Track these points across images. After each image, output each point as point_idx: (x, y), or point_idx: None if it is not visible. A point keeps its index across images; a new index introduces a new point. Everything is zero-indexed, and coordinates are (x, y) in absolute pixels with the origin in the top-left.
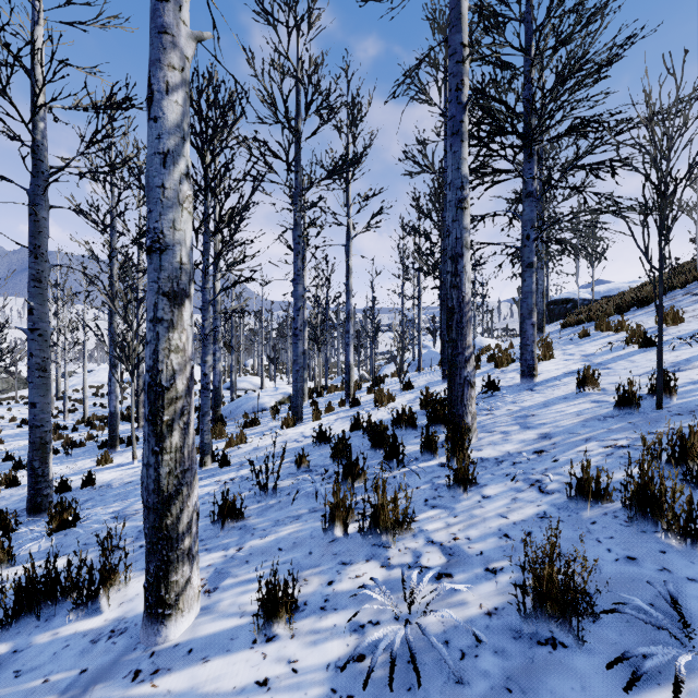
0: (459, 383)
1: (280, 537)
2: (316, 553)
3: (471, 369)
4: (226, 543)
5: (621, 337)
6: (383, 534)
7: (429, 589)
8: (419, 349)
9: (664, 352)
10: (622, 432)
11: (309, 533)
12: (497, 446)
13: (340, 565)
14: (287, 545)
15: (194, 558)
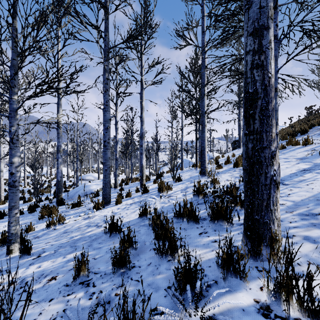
0: (264, 183)
1: None
2: None
3: (277, 166)
4: None
5: (313, 147)
6: None
7: None
8: (182, 158)
9: None
10: None
11: None
12: None
13: None
14: None
15: None
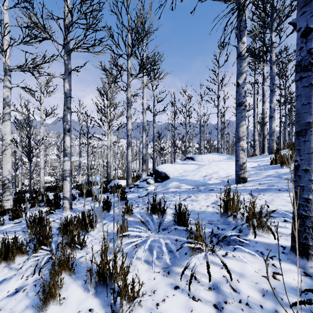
0: (254, 149)
1: None
2: None
3: (256, 147)
4: None
5: None
6: None
7: None
8: None
9: None
10: None
11: None
12: None
13: None
14: None
15: None
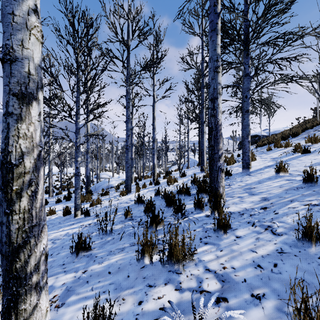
0: (215, 169)
1: (111, 263)
2: (132, 276)
3: (222, 162)
4: (77, 267)
5: (289, 150)
6: (175, 264)
7: (212, 312)
8: (188, 158)
9: (316, 155)
10: (311, 196)
11: (128, 261)
12: (238, 205)
13: (147, 287)
14: (114, 270)
15: (42, 289)
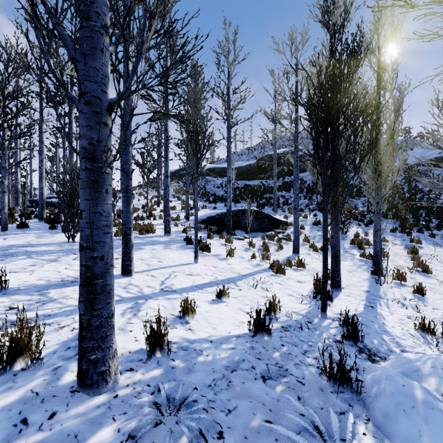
0: None
1: None
2: None
3: None
4: None
5: None
6: None
7: None
8: None
9: None
10: None
11: None
12: None
13: None
14: None
15: None
